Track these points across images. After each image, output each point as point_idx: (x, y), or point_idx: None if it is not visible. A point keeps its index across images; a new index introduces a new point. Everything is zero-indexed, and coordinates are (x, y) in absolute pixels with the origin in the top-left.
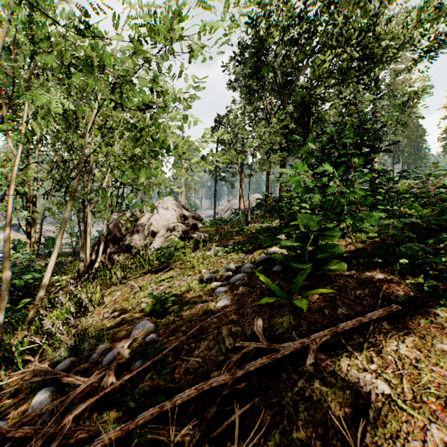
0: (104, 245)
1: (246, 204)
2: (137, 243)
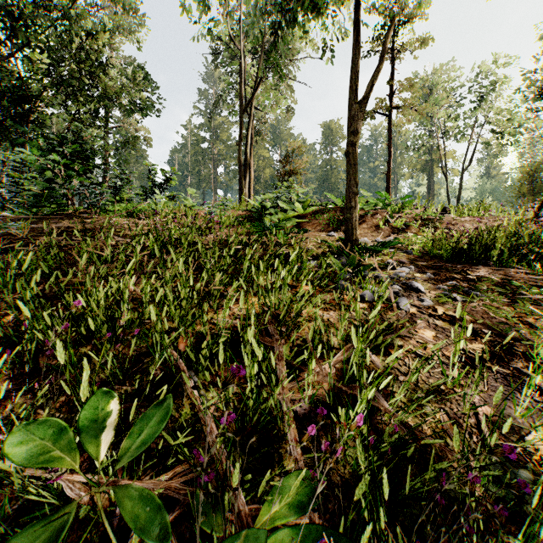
0: None
1: None
2: None
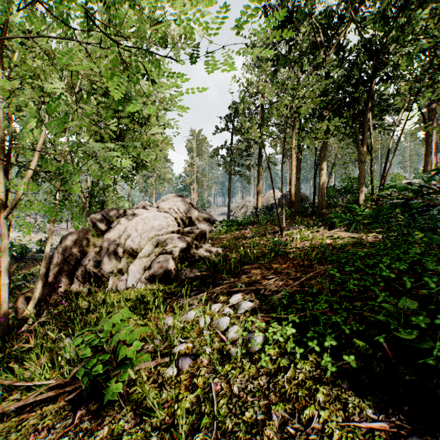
0: (53, 271)
1: (263, 201)
2: (106, 268)
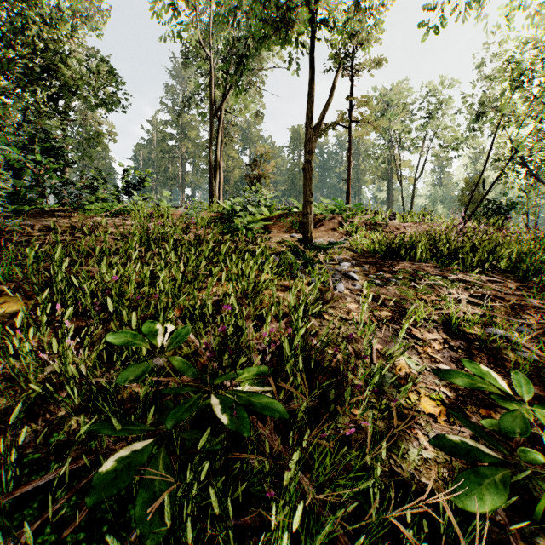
0: None
1: None
2: None
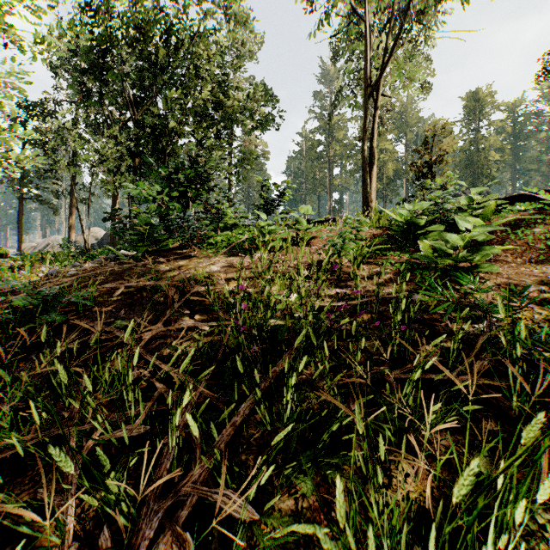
0: None
1: (79, 240)
2: None
